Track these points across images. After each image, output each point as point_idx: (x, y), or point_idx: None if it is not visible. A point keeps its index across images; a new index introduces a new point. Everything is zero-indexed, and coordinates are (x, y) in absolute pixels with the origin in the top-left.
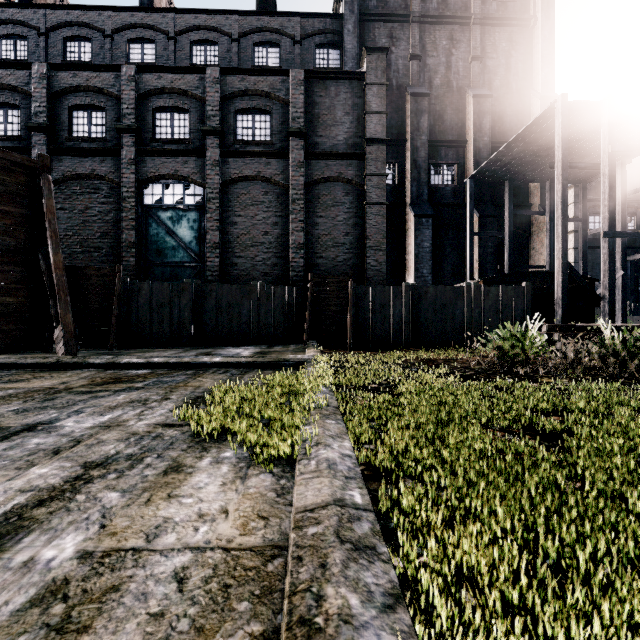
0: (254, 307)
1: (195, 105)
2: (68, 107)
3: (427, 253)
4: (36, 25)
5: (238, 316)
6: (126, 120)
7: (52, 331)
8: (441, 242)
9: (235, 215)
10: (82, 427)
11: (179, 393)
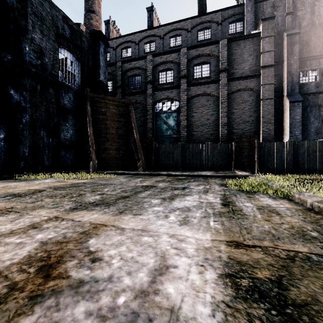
0: (207, 154)
1: (176, 66)
2: (127, 77)
3: (298, 122)
4: (112, 46)
5: (200, 158)
6: (149, 78)
7: (134, 163)
8: (307, 115)
9: (193, 112)
10: (200, 188)
11: (212, 183)
